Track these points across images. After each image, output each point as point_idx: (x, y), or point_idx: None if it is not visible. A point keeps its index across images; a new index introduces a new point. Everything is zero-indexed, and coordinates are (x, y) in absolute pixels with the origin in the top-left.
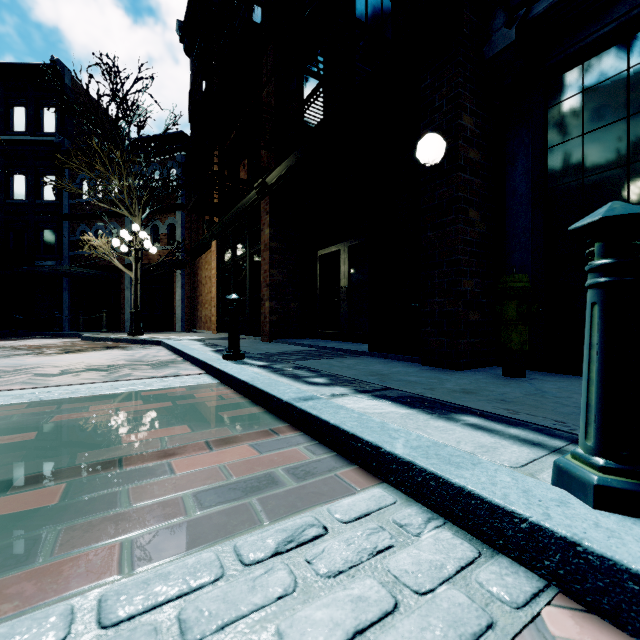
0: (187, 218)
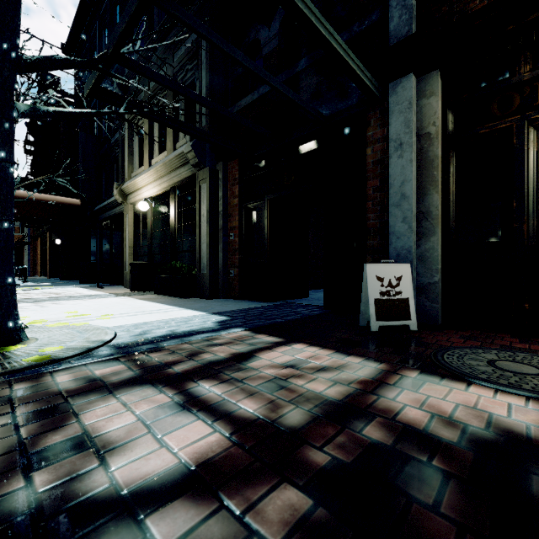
0: None
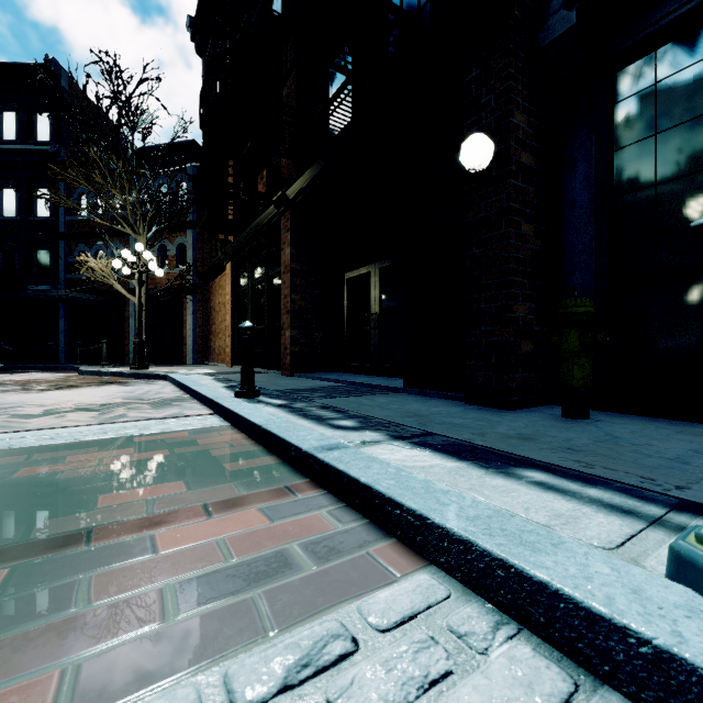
0: (199, 237)
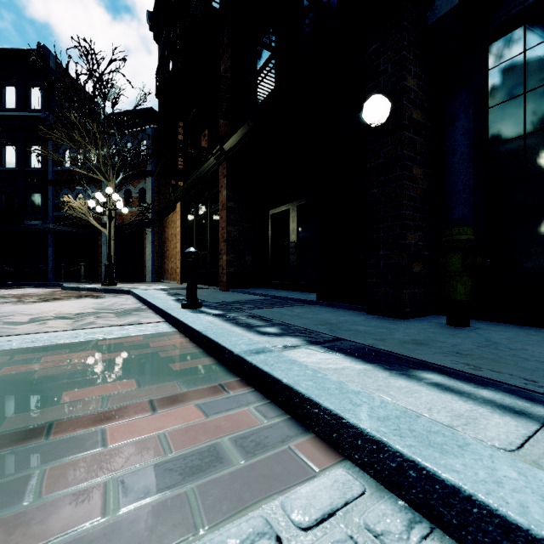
0: (156, 183)
